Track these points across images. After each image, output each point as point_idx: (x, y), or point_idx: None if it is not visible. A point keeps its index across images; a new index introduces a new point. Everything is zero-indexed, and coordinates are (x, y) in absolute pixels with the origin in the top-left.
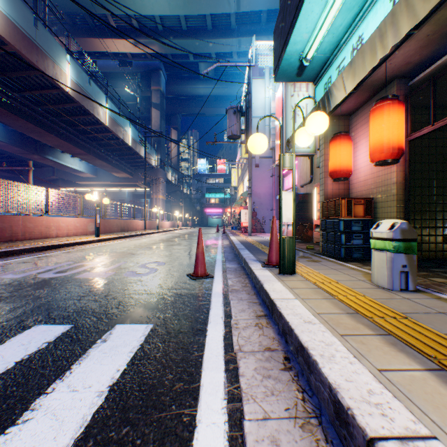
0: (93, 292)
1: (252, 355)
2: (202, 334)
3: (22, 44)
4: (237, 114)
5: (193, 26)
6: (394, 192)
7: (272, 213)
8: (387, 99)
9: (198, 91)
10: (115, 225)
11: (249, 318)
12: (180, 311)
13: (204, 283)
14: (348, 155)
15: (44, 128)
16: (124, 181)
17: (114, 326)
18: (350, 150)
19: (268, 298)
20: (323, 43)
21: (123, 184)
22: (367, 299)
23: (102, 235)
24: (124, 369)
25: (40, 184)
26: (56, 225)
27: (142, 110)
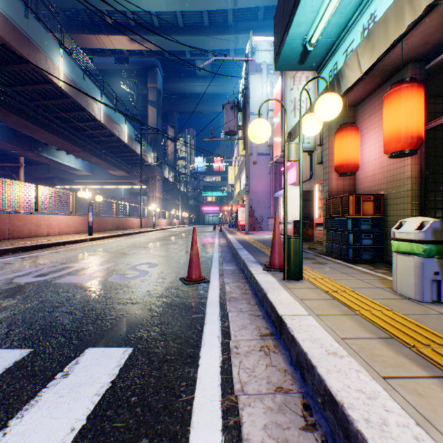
0: (69, 302)
1: (259, 401)
2: (194, 363)
3: (12, 36)
4: (234, 109)
5: (189, 22)
6: (409, 187)
7: (270, 211)
8: (405, 82)
9: (195, 88)
10: (110, 224)
11: (252, 338)
12: (168, 327)
13: (199, 290)
14: (355, 147)
15: (37, 124)
16: (121, 179)
17: (83, 351)
18: (357, 142)
19: (274, 312)
20: (329, 25)
21: (120, 182)
22: (397, 315)
23: (96, 234)
24: (81, 426)
25: (36, 181)
26: (47, 223)
27: (139, 107)
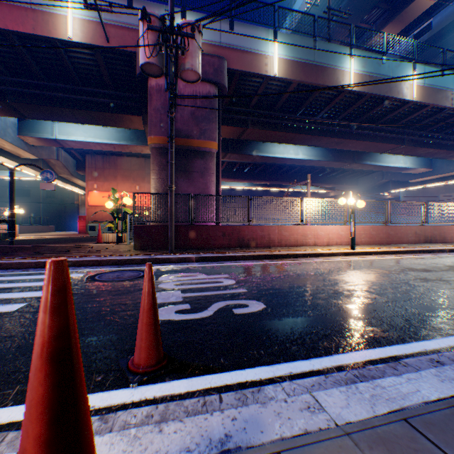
0: (84, 314)
1: None
2: None
3: (301, 73)
4: None
5: None
6: None
7: None
8: None
9: None
10: (409, 234)
11: None
12: None
13: None
14: None
15: (342, 137)
16: None
17: None
18: None
19: None
20: None
21: None
22: None
23: (371, 247)
24: None
25: (371, 190)
26: (312, 233)
27: None
